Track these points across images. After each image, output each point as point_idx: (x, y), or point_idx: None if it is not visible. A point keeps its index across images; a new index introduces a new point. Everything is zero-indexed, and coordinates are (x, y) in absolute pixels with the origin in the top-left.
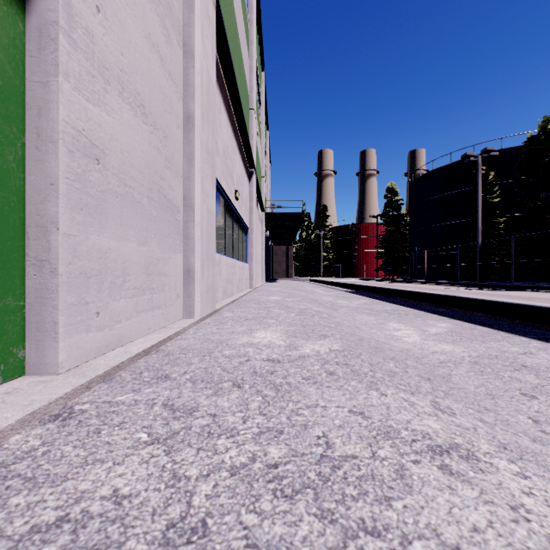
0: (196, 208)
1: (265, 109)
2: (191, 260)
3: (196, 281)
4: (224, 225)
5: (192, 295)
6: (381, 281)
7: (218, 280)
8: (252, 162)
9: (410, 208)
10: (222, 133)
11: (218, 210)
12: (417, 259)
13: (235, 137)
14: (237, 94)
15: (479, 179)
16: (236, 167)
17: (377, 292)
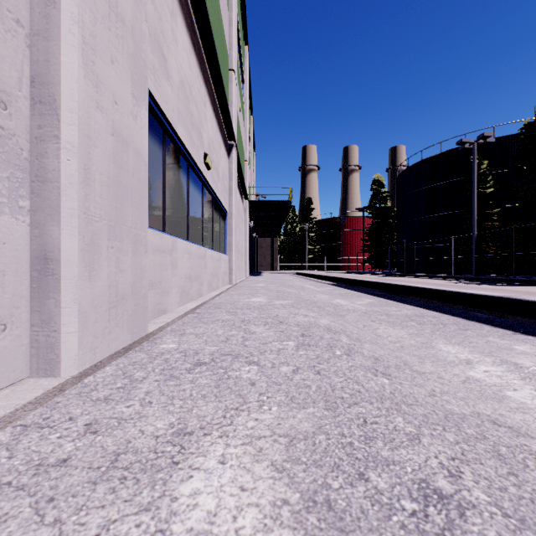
0: (63, 107)
1: (248, 91)
2: (50, 234)
3: (63, 284)
4: (187, 198)
5: (52, 318)
6: (369, 274)
7: (169, 277)
8: (231, 132)
9: (397, 200)
10: (178, 54)
11: (174, 172)
12: (405, 251)
13: (204, 84)
14: (205, 12)
15: (475, 167)
16: (208, 125)
17: (381, 289)
